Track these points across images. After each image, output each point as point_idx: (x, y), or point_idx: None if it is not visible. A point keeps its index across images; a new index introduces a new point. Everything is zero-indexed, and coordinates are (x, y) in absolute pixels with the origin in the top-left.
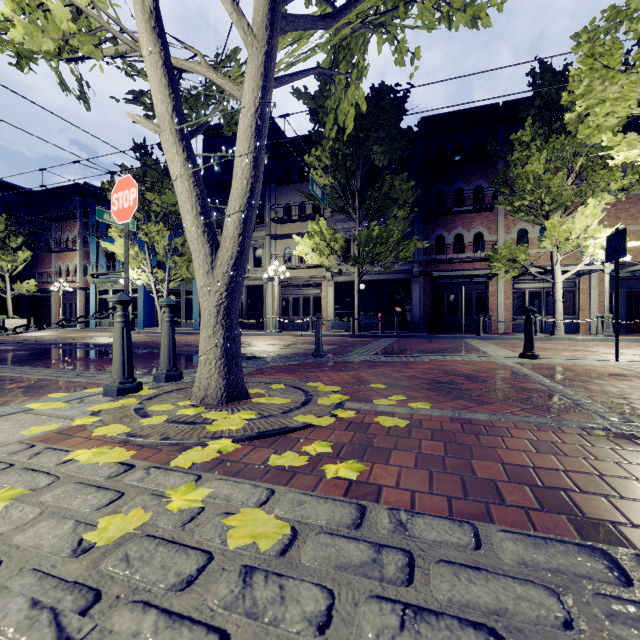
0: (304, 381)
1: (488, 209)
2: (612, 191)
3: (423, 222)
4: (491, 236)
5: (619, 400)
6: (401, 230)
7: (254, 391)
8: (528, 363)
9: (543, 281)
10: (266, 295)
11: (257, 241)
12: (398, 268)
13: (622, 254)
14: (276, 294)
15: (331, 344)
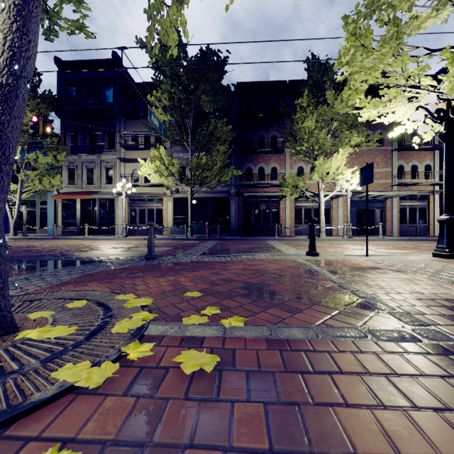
0: (115, 293)
1: (280, 151)
2: (352, 145)
3: (238, 157)
4: (282, 170)
5: (393, 294)
6: (222, 161)
7: (37, 315)
8: (313, 259)
9: (312, 201)
10: (117, 207)
11: (109, 162)
12: (220, 189)
13: (371, 181)
14: (124, 206)
15: (167, 246)
